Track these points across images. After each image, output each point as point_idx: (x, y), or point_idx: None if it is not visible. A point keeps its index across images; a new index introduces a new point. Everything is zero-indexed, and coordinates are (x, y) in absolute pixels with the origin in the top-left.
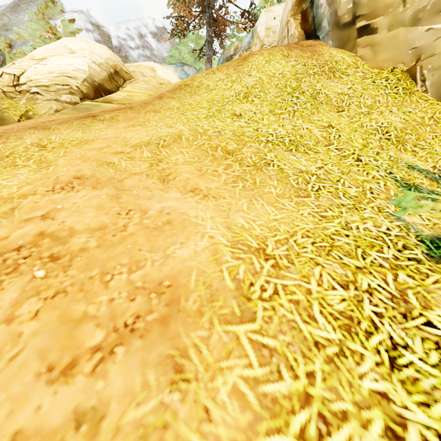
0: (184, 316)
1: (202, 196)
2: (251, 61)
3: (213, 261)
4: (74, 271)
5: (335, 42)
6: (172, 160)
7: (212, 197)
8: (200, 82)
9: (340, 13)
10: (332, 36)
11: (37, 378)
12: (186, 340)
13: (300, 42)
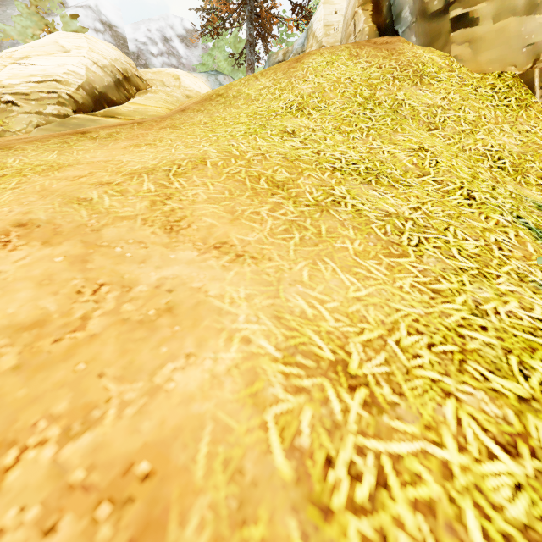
0: None
1: (234, 256)
2: (307, 63)
3: (247, 400)
4: None
5: (420, 38)
6: (188, 195)
7: (250, 258)
8: (237, 91)
9: None
10: (416, 29)
11: None
12: None
13: (371, 39)
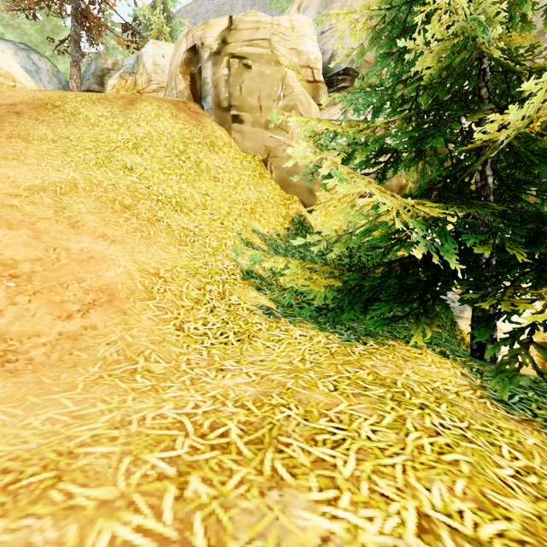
0: (120, 300)
1: (111, 241)
2: (140, 109)
3: (129, 278)
4: (38, 283)
5: (216, 118)
6: (76, 209)
7: (119, 242)
8: (75, 108)
9: (220, 97)
10: (214, 112)
11: (55, 320)
12: (124, 307)
13: (188, 103)
